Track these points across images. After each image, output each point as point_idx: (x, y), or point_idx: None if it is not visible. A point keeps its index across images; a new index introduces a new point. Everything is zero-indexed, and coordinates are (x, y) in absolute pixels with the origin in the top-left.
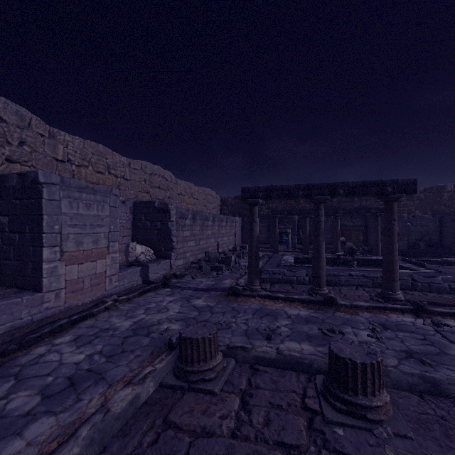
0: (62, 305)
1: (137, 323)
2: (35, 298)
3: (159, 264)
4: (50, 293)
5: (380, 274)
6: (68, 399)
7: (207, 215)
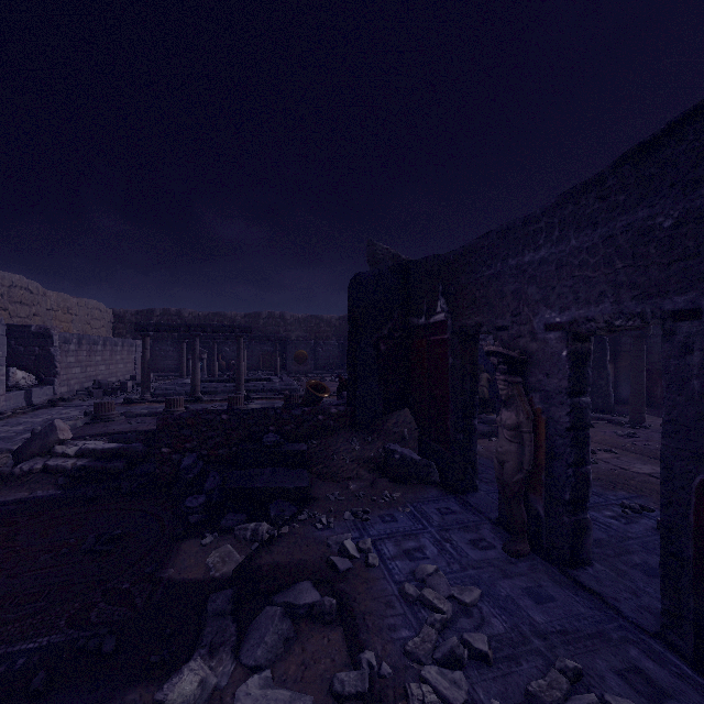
0: None
1: (48, 418)
2: None
3: (42, 390)
4: None
5: (245, 384)
6: None
7: (96, 339)
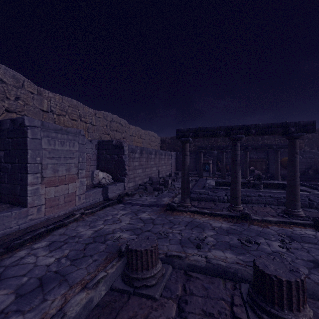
0: (43, 217)
1: (97, 232)
2: (21, 212)
3: (116, 186)
4: (33, 208)
5: (283, 195)
6: (36, 299)
7: (151, 150)
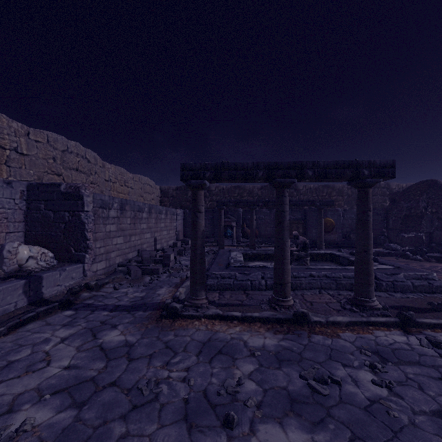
0: None
1: None
2: None
3: (63, 272)
4: None
5: (343, 273)
6: None
7: (141, 206)
